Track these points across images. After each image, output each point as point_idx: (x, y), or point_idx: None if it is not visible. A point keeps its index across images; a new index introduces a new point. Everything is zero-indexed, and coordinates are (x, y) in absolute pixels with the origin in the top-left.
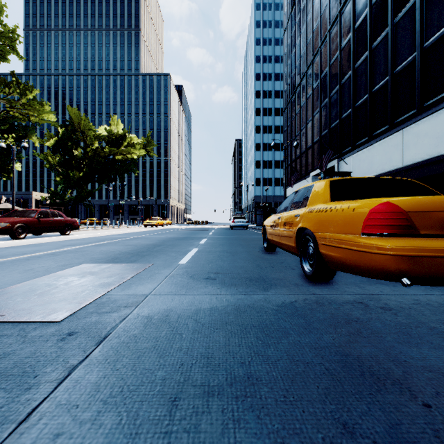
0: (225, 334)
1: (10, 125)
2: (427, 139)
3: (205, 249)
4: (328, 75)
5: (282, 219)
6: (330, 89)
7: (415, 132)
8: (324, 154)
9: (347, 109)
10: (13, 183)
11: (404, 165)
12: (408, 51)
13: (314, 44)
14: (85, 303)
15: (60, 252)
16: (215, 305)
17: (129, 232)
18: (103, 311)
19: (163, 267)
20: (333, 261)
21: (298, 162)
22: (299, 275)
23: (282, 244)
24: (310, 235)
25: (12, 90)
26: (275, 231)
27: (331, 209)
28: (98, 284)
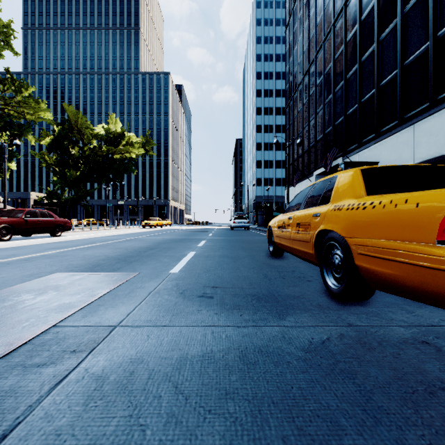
0: (225, 427)
1: (4, 123)
2: (441, 134)
3: (202, 253)
4: (332, 70)
5: (293, 219)
6: (334, 85)
7: (427, 126)
8: (328, 152)
9: (352, 105)
10: (5, 182)
11: (415, 162)
12: (420, 41)
13: (317, 39)
14: (15, 345)
15: (37, 257)
16: (209, 349)
17: (125, 233)
18: (34, 363)
19: (149, 278)
20: (378, 278)
21: (301, 161)
22: (319, 291)
23: (294, 249)
24: (337, 240)
25: (6, 87)
26: (284, 233)
27: (374, 204)
28: (55, 307)
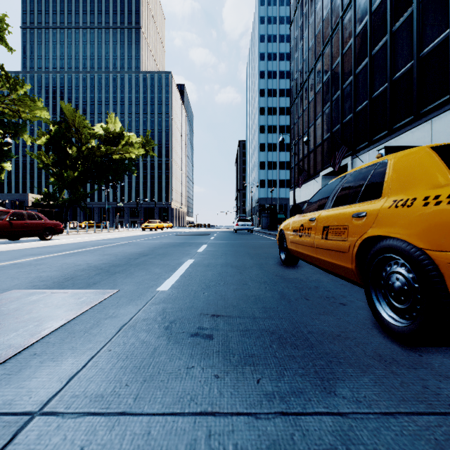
0: None
1: None
2: None
3: (202, 261)
4: (340, 65)
5: (318, 221)
6: (342, 81)
7: (447, 121)
8: (337, 150)
9: (362, 102)
10: None
11: None
12: (439, 30)
13: (324, 33)
14: None
15: (6, 266)
16: None
17: (121, 237)
18: None
19: (128, 299)
20: None
21: (306, 161)
22: (365, 324)
23: (318, 260)
24: (403, 253)
25: (1, 84)
26: (303, 239)
27: None
28: None
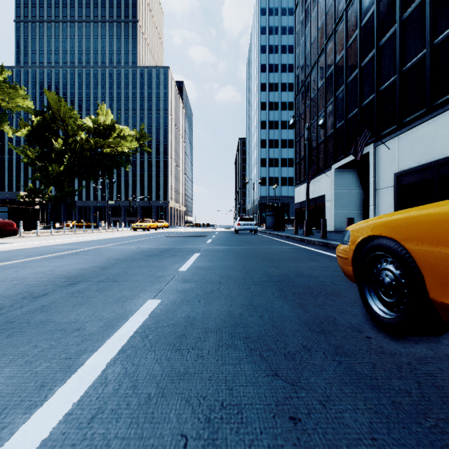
0: None
1: None
2: None
3: (174, 308)
4: (358, 40)
5: None
6: (361, 58)
7: None
8: (359, 135)
9: (388, 78)
10: None
11: None
12: None
13: (337, 8)
14: None
15: None
16: None
17: (98, 239)
18: None
19: None
20: None
21: (314, 154)
22: None
23: None
24: None
25: None
26: None
27: None
28: None
